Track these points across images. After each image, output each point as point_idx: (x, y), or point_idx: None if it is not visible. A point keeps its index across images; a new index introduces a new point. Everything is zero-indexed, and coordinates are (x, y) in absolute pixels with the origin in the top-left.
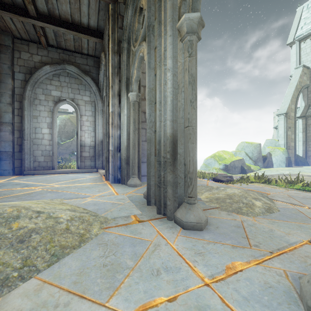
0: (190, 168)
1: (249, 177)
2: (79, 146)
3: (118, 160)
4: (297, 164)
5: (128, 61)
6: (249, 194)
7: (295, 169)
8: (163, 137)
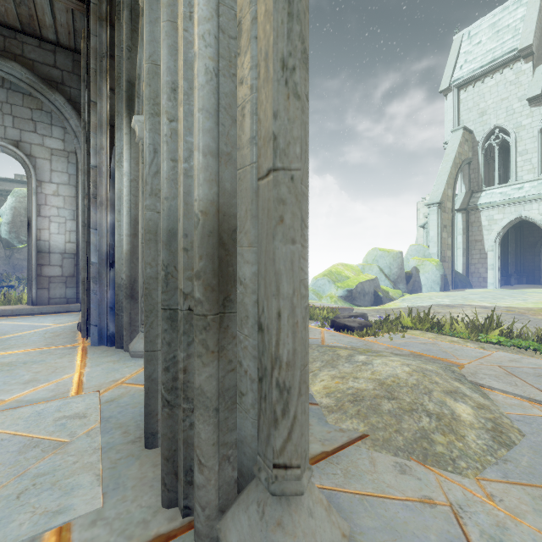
0: (282, 344)
1: (400, 318)
2: (35, 252)
3: (109, 287)
4: (455, 285)
5: (133, 40)
6: (432, 377)
7: (455, 294)
8: (181, 219)
